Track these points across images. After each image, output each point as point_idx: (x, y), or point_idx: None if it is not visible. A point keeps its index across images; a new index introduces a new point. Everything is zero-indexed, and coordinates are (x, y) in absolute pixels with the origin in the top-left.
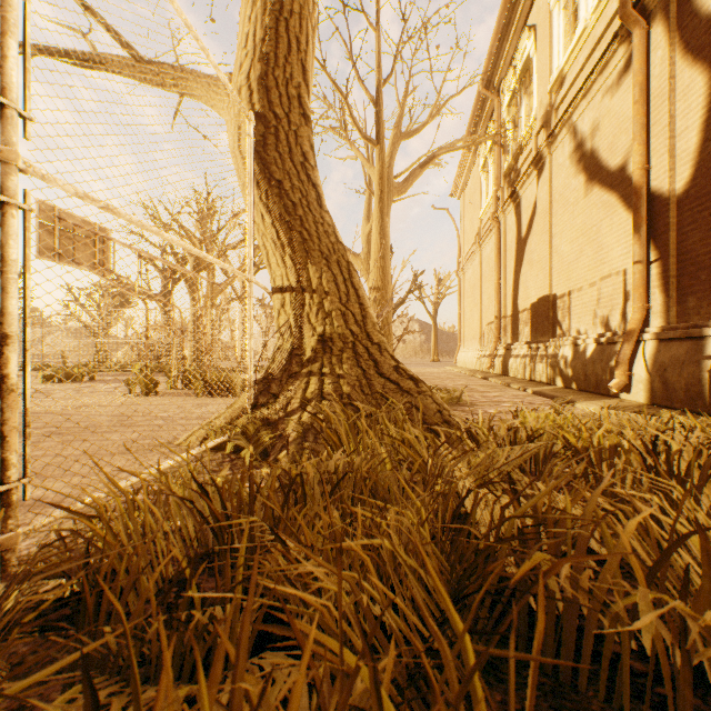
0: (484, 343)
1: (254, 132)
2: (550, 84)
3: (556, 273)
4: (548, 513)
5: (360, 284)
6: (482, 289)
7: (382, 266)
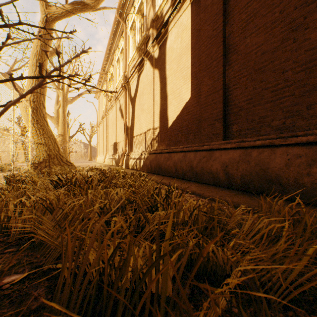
0: (104, 154)
1: (31, 109)
2: (116, 86)
3: (117, 136)
4: (79, 171)
5: (58, 143)
6: (104, 135)
7: (64, 127)
